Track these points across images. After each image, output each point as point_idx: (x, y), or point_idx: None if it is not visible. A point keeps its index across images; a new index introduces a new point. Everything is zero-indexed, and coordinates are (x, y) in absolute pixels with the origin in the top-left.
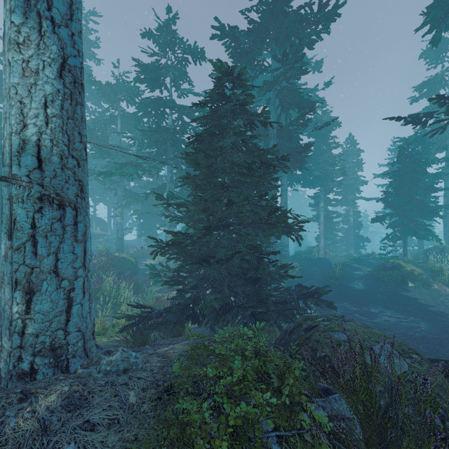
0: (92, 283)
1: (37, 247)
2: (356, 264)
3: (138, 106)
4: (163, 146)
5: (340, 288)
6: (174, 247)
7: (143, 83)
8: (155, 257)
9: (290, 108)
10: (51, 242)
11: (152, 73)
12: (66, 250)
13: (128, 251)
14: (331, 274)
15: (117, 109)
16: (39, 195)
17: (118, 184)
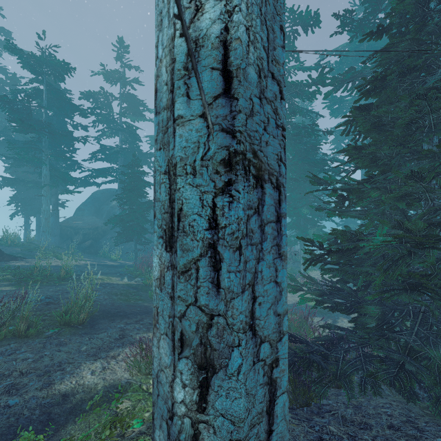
0: None
1: (220, 270)
2: None
3: None
4: None
5: None
6: (336, 254)
7: None
8: (307, 266)
9: None
10: (246, 260)
11: None
12: (265, 277)
13: None
14: None
15: None
16: (225, 154)
17: None
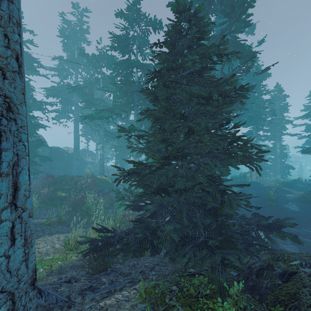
0: (31, 223)
1: None
2: (286, 188)
3: (113, 68)
4: (130, 96)
5: (277, 209)
6: (135, 175)
7: (116, 50)
8: (118, 184)
9: (233, 59)
10: None
11: (123, 42)
12: None
13: (108, 174)
14: (266, 196)
15: (100, 73)
16: None
17: (100, 126)
